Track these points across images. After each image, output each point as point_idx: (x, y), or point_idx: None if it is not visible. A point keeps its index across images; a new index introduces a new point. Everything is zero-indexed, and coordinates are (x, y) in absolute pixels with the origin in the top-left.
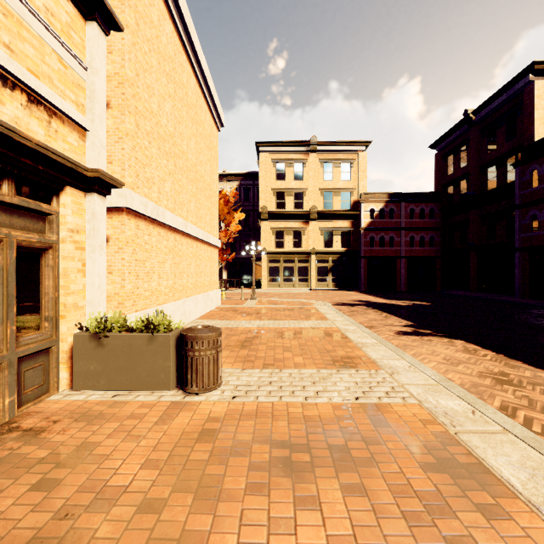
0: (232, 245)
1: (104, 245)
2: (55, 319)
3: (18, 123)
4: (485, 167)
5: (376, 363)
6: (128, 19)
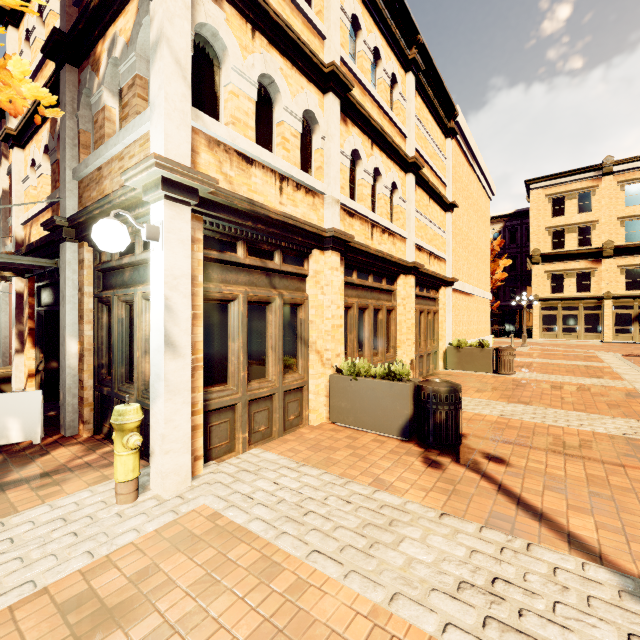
0: (494, 292)
1: (451, 309)
2: (438, 340)
3: (436, 270)
4: None
5: (624, 379)
6: (453, 190)
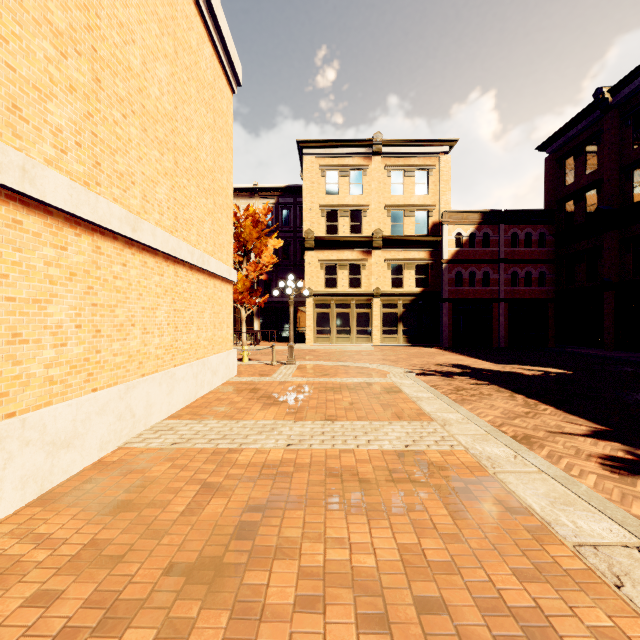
0: (266, 284)
1: None
2: None
3: None
4: (631, 168)
5: None
6: None
